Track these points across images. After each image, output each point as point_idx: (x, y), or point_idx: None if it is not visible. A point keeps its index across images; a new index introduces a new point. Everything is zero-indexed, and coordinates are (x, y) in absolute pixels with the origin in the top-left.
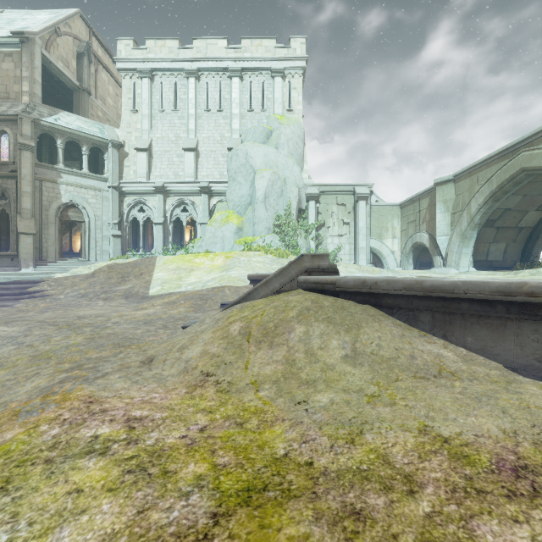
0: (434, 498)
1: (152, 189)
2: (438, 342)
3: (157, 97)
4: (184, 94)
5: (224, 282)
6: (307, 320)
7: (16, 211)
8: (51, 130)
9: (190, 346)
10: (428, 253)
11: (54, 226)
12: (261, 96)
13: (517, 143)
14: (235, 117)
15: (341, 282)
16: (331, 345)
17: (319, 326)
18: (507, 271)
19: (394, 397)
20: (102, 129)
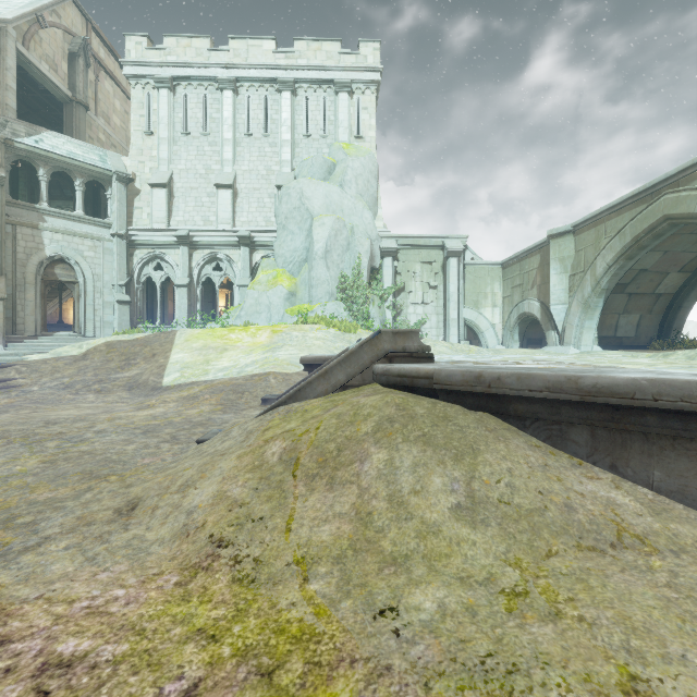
0: None
1: (172, 239)
2: (603, 477)
3: (179, 115)
4: (217, 112)
5: (269, 367)
6: (391, 440)
7: None
8: (30, 156)
9: (200, 483)
10: (538, 327)
11: (34, 288)
12: (321, 117)
13: (658, 183)
14: (285, 144)
15: (442, 375)
16: (432, 485)
17: (410, 451)
18: (643, 351)
19: (554, 597)
20: (104, 156)
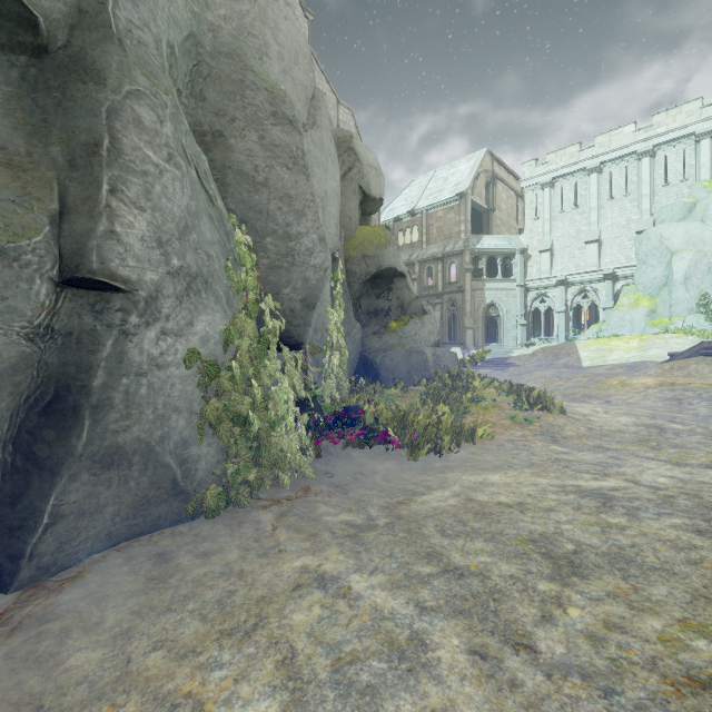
0: (711, 381)
1: (553, 282)
2: None
3: (557, 201)
4: (584, 190)
5: (645, 358)
6: (697, 364)
7: (461, 313)
8: (479, 254)
9: (648, 372)
10: None
11: (481, 321)
12: (680, 166)
13: None
14: (644, 198)
15: None
16: (705, 369)
17: (702, 365)
18: None
19: None
20: (509, 240)
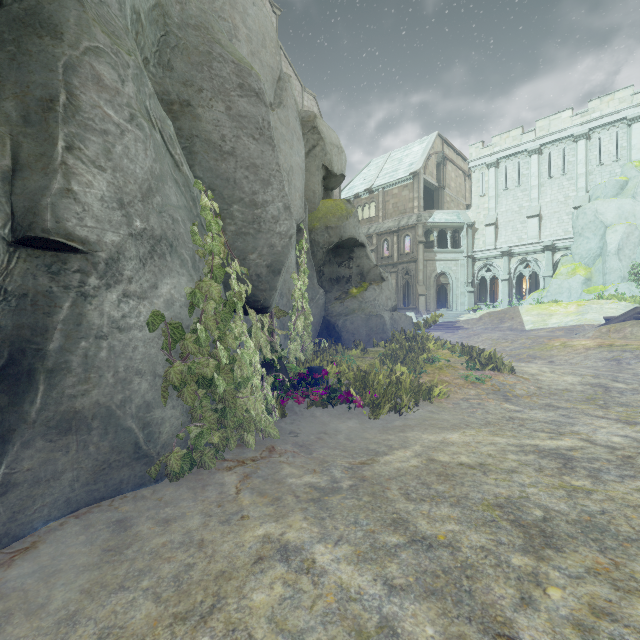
0: None
1: (498, 253)
2: None
3: (501, 180)
4: (526, 170)
5: (582, 322)
6: (632, 327)
7: (414, 281)
8: (431, 227)
9: (587, 334)
10: None
11: (433, 288)
12: (613, 147)
13: None
14: (580, 176)
15: None
16: (639, 332)
17: (637, 328)
18: None
19: None
20: (458, 215)
